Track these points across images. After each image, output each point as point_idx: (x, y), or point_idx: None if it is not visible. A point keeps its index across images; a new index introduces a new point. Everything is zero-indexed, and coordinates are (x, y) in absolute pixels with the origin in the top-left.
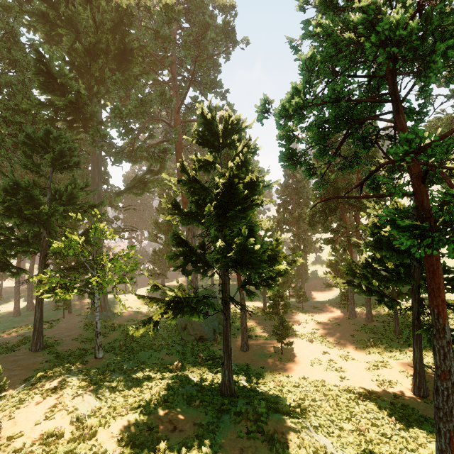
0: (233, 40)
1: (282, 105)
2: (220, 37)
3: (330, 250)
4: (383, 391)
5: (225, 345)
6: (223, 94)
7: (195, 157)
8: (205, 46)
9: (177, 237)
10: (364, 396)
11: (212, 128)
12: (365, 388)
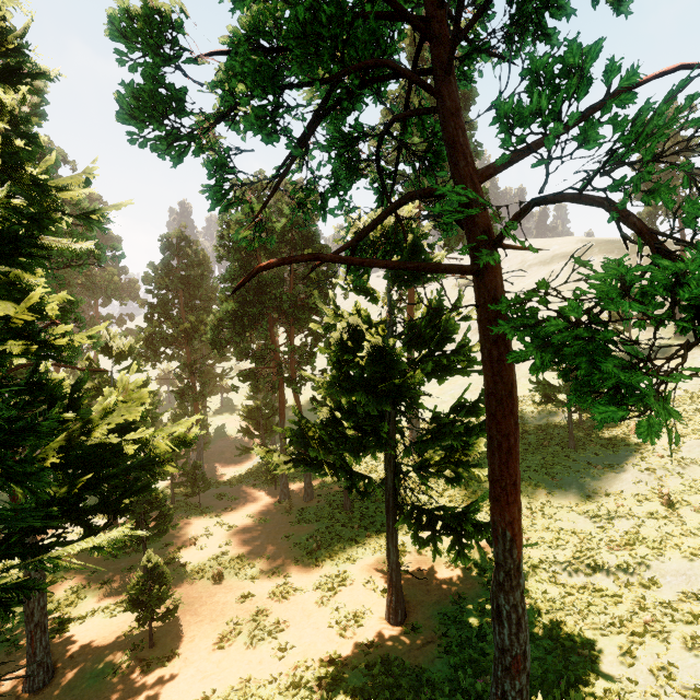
0: None
1: None
2: None
3: (249, 390)
4: (350, 644)
5: None
6: None
7: None
8: None
9: None
10: (326, 677)
11: None
12: (323, 652)
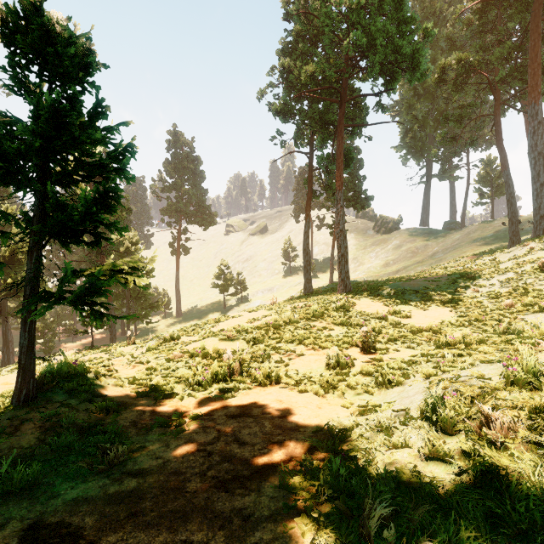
0: None
1: None
2: None
3: None
4: None
5: (5, 341)
6: None
7: None
8: None
9: None
10: None
11: None
12: None
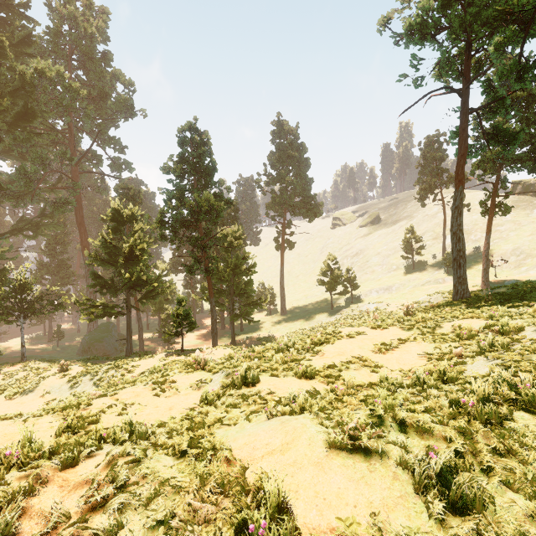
0: (132, 112)
1: (153, 226)
2: (120, 108)
3: None
4: None
5: (129, 331)
6: (122, 149)
7: (108, 227)
8: (104, 106)
9: (95, 274)
10: None
11: (120, 213)
12: None
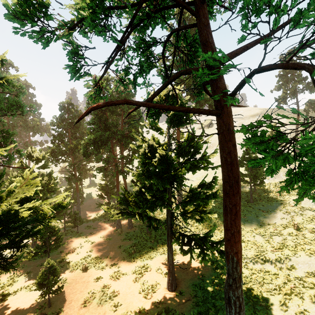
0: None
1: None
2: None
3: (102, 176)
4: (149, 302)
5: None
6: None
7: None
8: None
9: None
10: None
11: None
12: (136, 307)
